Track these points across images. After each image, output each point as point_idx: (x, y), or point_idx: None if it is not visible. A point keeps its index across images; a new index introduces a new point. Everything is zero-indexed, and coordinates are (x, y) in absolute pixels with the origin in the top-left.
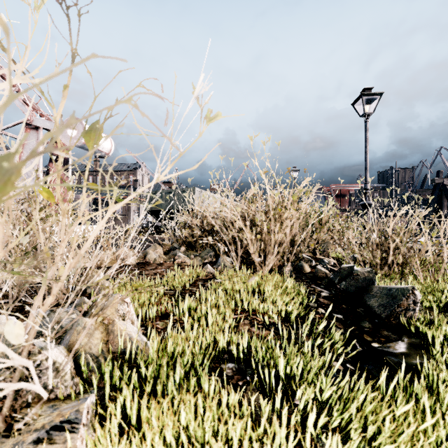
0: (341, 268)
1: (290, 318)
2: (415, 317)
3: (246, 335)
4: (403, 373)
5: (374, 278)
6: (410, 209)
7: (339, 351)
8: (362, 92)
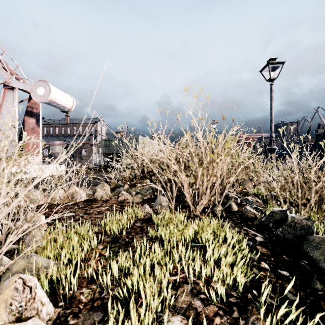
0: (273, 212)
1: (236, 281)
2: None
3: None
4: None
5: (313, 226)
6: None
7: None
8: (269, 61)
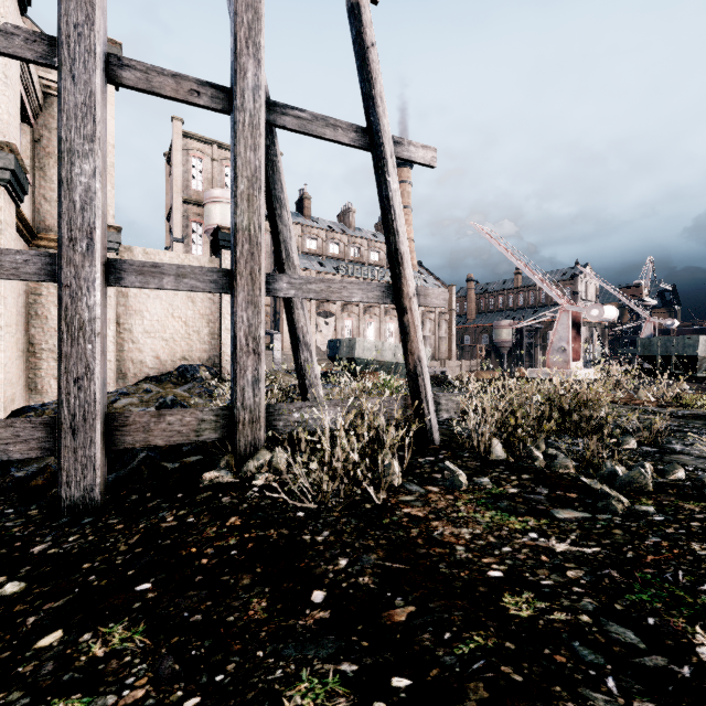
0: None
1: None
2: None
3: None
4: None
5: None
6: None
7: None
8: None
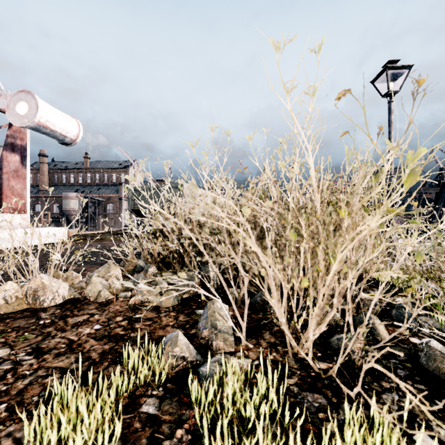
0: None
1: None
2: None
3: None
4: None
5: None
6: None
7: None
8: (388, 65)
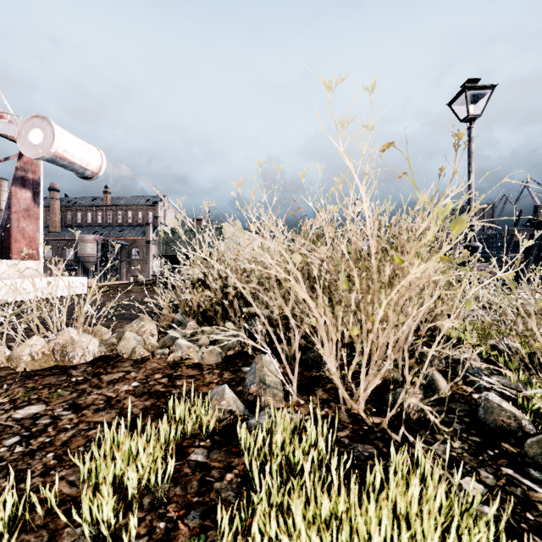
0: None
1: None
2: None
3: None
4: None
5: None
6: None
7: None
8: (467, 84)
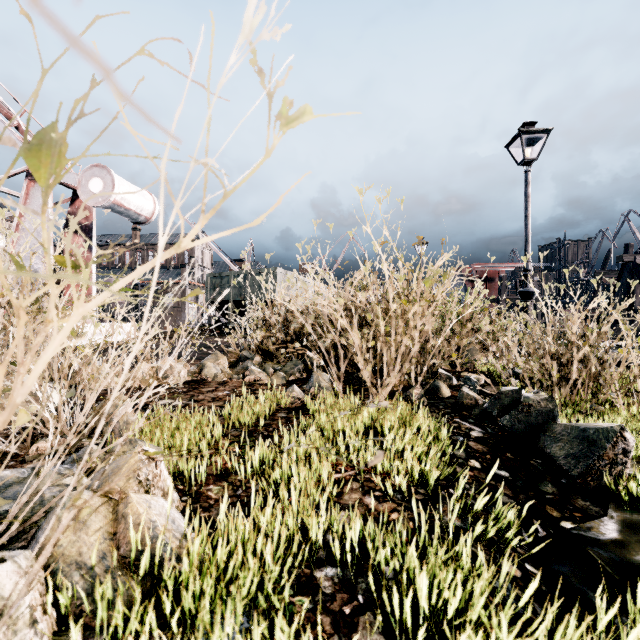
0: (500, 392)
1: (426, 478)
2: (625, 475)
3: (358, 525)
4: (639, 599)
5: (555, 410)
6: (603, 301)
7: (513, 542)
8: (522, 129)
